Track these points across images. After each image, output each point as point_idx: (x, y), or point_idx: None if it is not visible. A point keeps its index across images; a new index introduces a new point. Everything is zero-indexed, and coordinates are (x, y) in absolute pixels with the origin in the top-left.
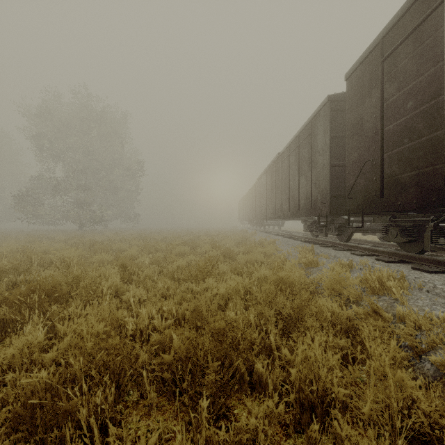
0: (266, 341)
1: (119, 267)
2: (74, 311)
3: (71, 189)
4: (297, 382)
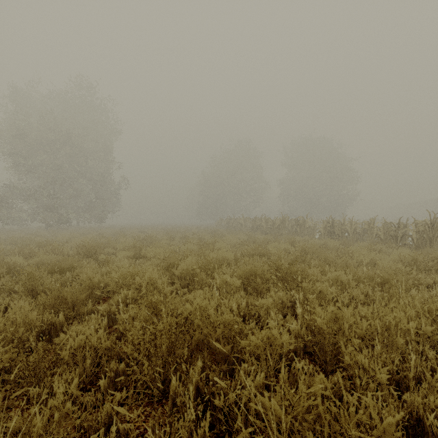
0: None
1: None
2: None
3: None
4: None
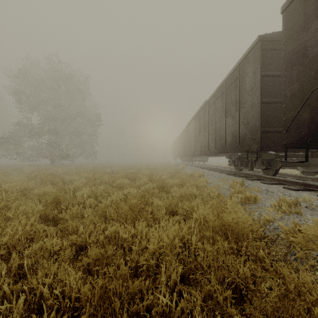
0: None
1: (52, 202)
2: None
3: (43, 133)
4: None
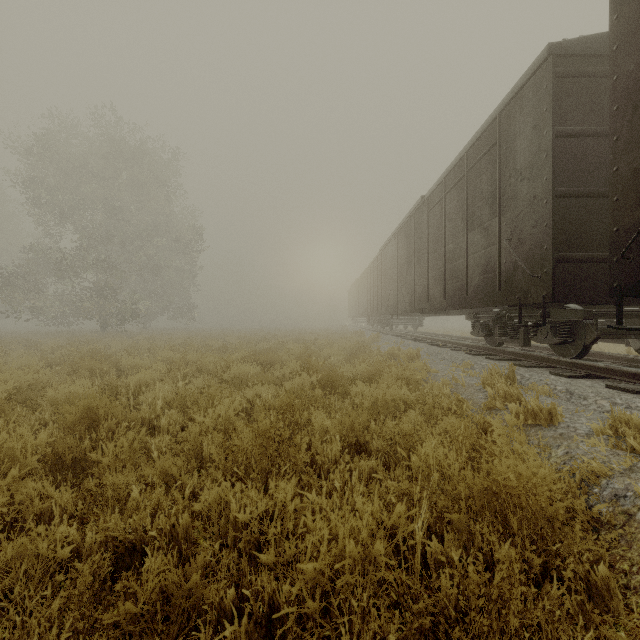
0: None
1: (80, 421)
2: None
3: (83, 267)
4: None
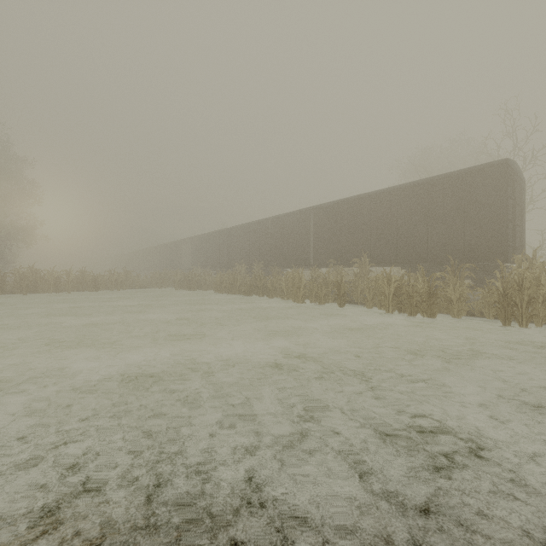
0: None
1: None
2: None
3: None
4: None
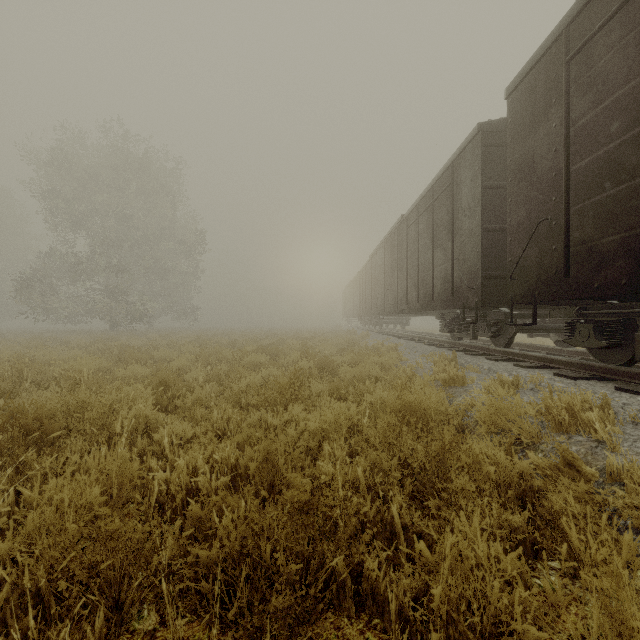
0: (385, 516)
1: (157, 386)
2: (70, 460)
3: (98, 270)
4: (444, 609)
